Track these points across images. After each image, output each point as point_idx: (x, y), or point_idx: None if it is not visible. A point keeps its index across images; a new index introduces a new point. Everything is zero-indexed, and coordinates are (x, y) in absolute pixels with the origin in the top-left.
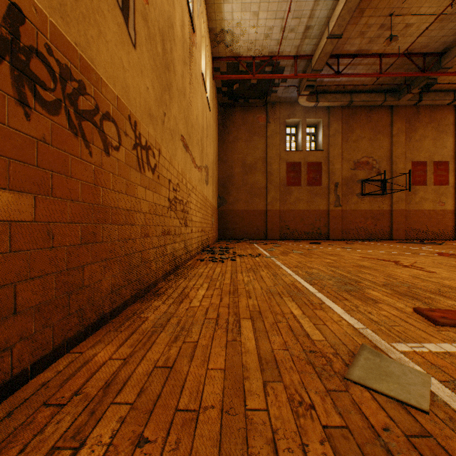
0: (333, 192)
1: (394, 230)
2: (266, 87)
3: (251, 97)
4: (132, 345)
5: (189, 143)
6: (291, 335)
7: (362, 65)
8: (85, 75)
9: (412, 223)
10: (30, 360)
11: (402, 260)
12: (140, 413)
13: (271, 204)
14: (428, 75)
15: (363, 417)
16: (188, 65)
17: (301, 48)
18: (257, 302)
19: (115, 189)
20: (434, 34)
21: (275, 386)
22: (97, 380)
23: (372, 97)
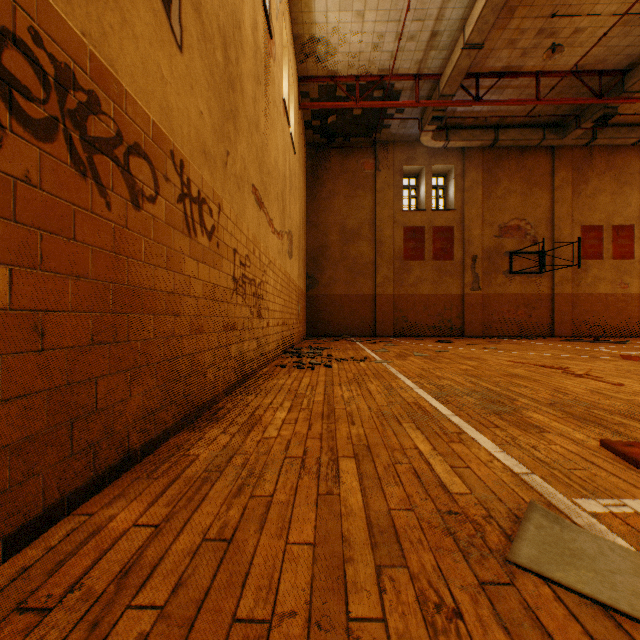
0: (469, 268)
1: (556, 323)
2: (375, 120)
3: (354, 134)
4: (171, 502)
5: (264, 198)
6: (417, 484)
7: (511, 88)
8: (99, 84)
9: (583, 313)
10: (2, 531)
11: (572, 366)
12: (174, 626)
13: (381, 287)
14: (606, 103)
15: (543, 635)
16: (263, 84)
17: (425, 64)
18: (364, 431)
19: (148, 261)
20: (614, 43)
21: (395, 575)
22: (110, 564)
23: (525, 135)
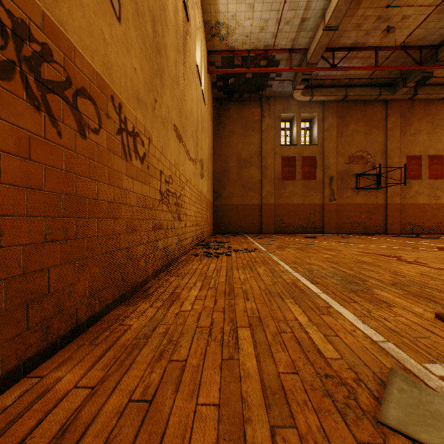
0: (327, 186)
1: (389, 224)
2: (261, 81)
3: (246, 91)
4: (107, 366)
5: (182, 134)
6: (299, 350)
7: (357, 58)
8: (51, 39)
9: (407, 217)
10: None
11: (404, 255)
12: None
13: (265, 198)
14: (424, 68)
15: None
16: (182, 53)
17: (297, 41)
18: (256, 305)
19: (93, 178)
20: (431, 26)
21: (287, 435)
22: (51, 424)
23: (367, 92)
